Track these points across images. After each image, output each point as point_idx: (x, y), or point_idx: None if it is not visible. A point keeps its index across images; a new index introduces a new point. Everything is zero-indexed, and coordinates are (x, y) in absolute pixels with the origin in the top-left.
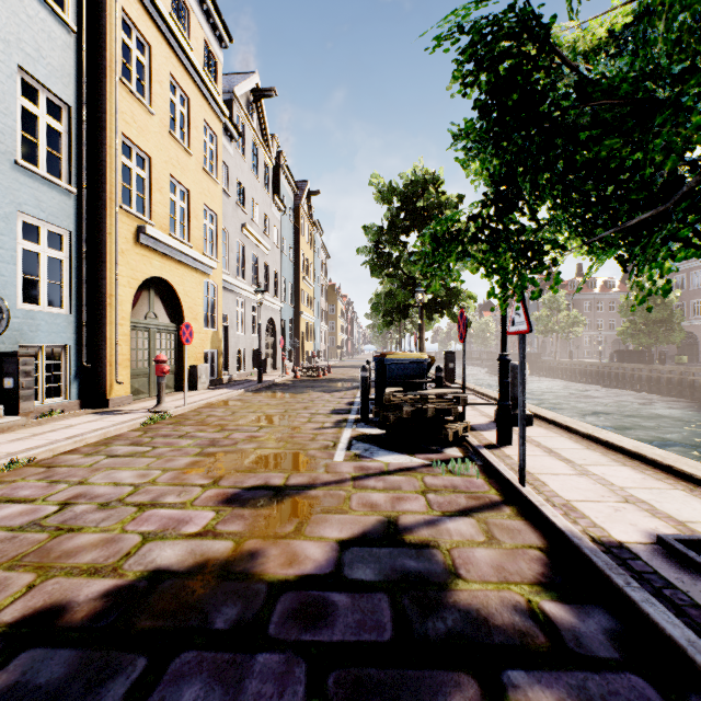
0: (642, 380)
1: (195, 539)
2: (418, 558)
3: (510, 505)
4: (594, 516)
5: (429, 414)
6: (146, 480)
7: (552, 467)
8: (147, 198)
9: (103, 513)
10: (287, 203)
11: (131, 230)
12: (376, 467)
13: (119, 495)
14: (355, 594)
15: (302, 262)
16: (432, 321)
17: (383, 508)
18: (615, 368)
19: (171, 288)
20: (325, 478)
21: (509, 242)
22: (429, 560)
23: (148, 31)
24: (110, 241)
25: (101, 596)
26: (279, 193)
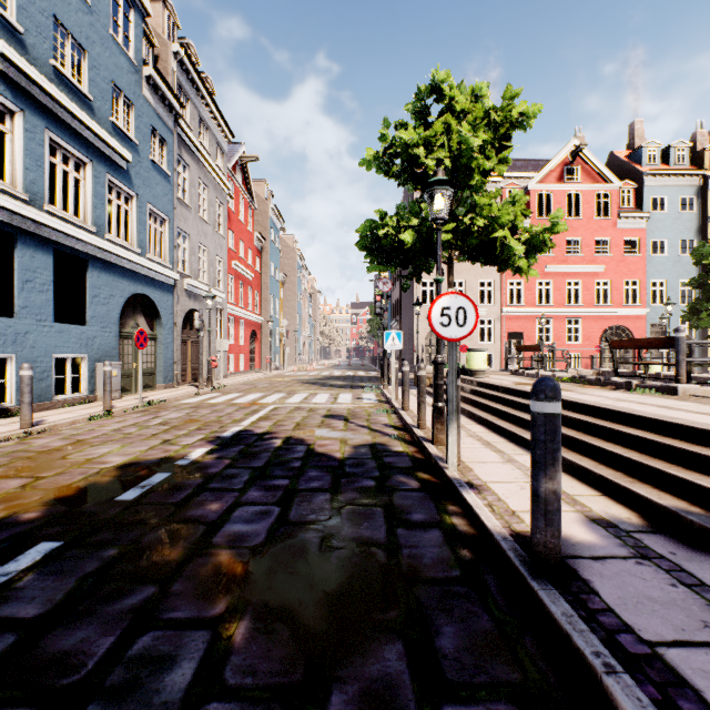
0: None
1: None
2: None
3: None
4: None
5: None
6: None
7: None
8: None
9: None
10: None
11: None
12: None
13: None
14: None
15: None
16: None
17: None
18: None
19: None
20: None
21: None
22: None
23: None
24: None
25: None
26: None
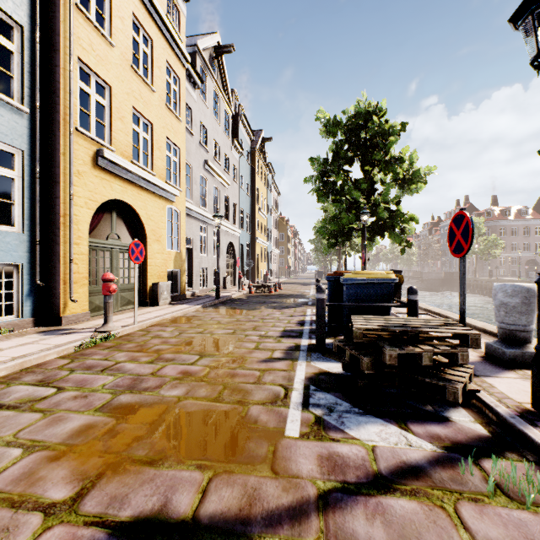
0: None
1: None
2: None
3: None
4: None
5: (425, 360)
6: None
7: None
8: (107, 125)
9: None
10: (245, 147)
11: (89, 153)
12: (355, 459)
13: None
14: None
15: (257, 196)
16: (372, 243)
17: None
18: None
19: (134, 212)
20: (271, 494)
21: None
22: None
23: None
24: (64, 161)
25: None
26: (238, 138)
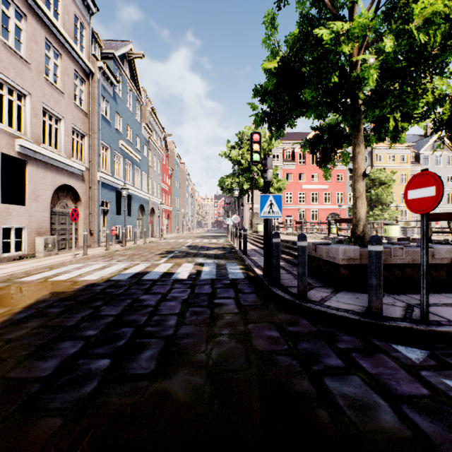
0: None
1: None
2: None
3: None
4: None
5: None
6: None
7: None
8: None
9: None
10: None
11: None
12: None
13: None
14: None
15: None
16: None
17: None
18: None
19: None
20: None
21: None
22: None
23: None
24: None
25: None
26: None
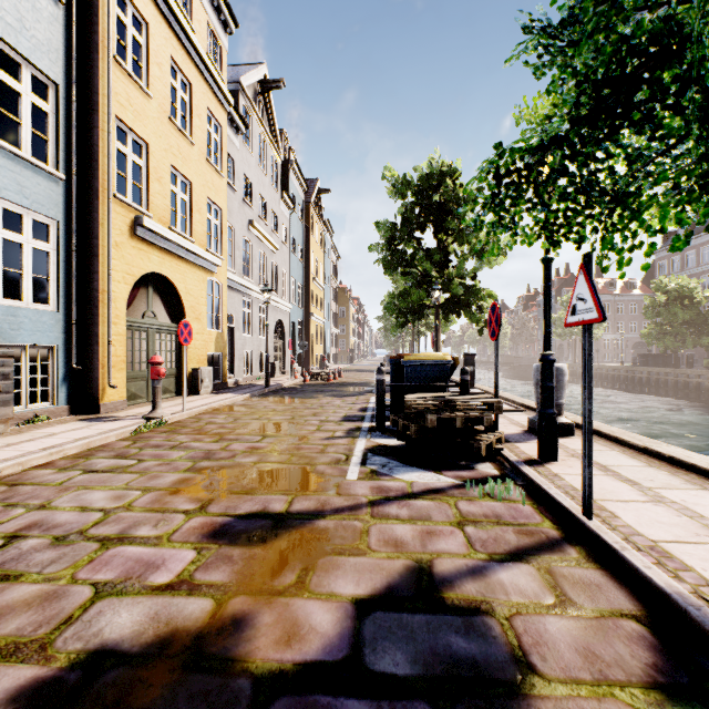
0: (668, 385)
1: (163, 595)
2: (468, 632)
3: (575, 544)
4: (699, 567)
5: (458, 424)
6: (120, 503)
7: (615, 490)
8: (144, 188)
9: (55, 551)
10: (296, 201)
11: (127, 222)
12: (397, 487)
13: (83, 525)
14: (382, 702)
15: (312, 262)
16: (448, 322)
17: (411, 548)
18: (638, 372)
19: (171, 286)
20: (337, 502)
21: (589, 194)
22: (484, 636)
23: (145, 8)
24: (102, 232)
25: (7, 700)
26: (288, 190)
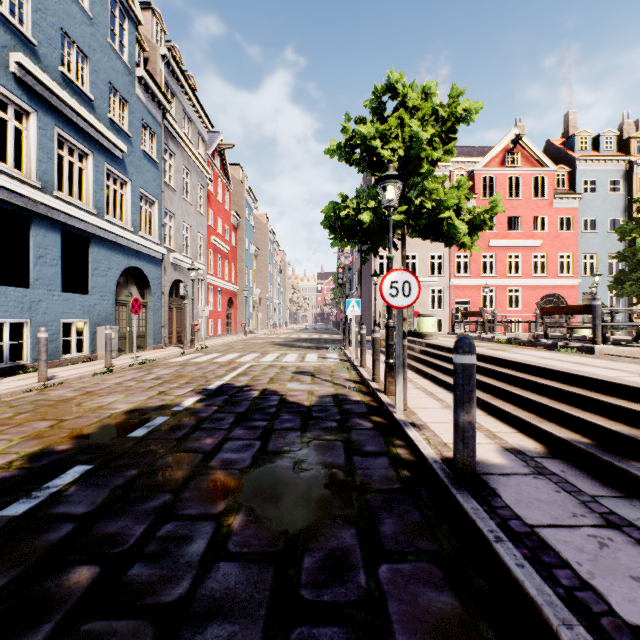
0: None
1: None
2: None
3: None
4: None
5: None
6: None
7: None
8: None
9: None
10: None
11: None
12: None
13: None
14: None
15: None
16: None
17: None
18: None
19: None
20: None
21: None
22: None
23: None
24: None
25: None
26: None
